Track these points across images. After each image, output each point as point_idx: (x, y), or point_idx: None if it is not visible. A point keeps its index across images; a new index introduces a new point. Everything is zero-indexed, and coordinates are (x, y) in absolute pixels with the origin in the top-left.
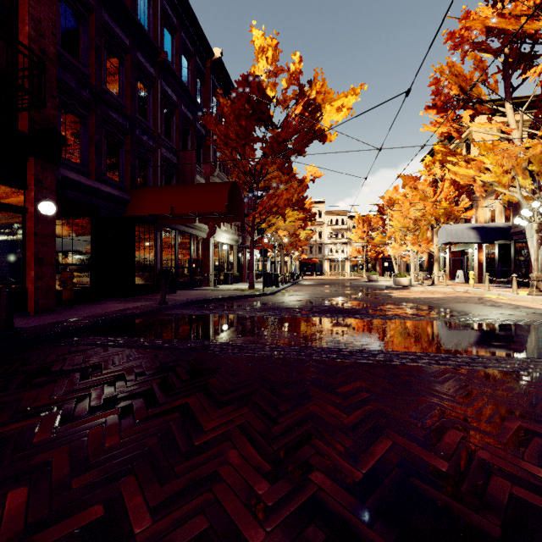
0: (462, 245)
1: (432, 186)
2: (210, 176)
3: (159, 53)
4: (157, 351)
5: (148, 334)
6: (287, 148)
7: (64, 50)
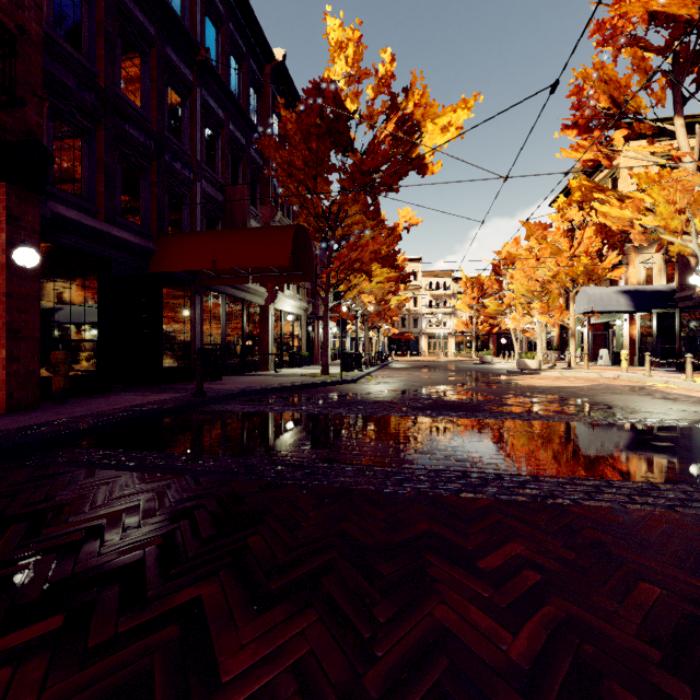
0: (607, 315)
1: (566, 237)
2: (269, 222)
3: (198, 50)
4: (173, 478)
5: (167, 446)
6: (374, 182)
7: (58, 34)
